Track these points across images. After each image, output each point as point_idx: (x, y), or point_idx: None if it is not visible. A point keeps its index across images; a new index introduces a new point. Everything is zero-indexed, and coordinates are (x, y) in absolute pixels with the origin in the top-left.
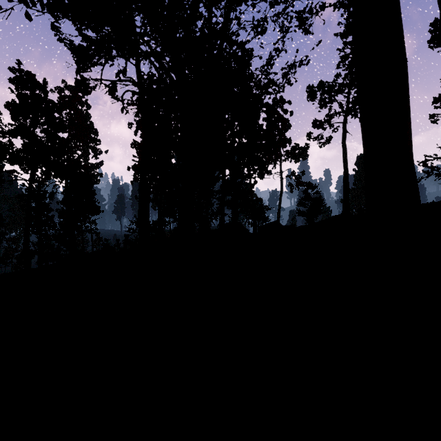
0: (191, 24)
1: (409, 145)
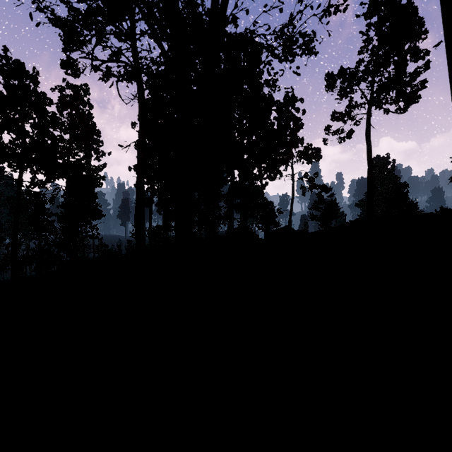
0: None
1: None
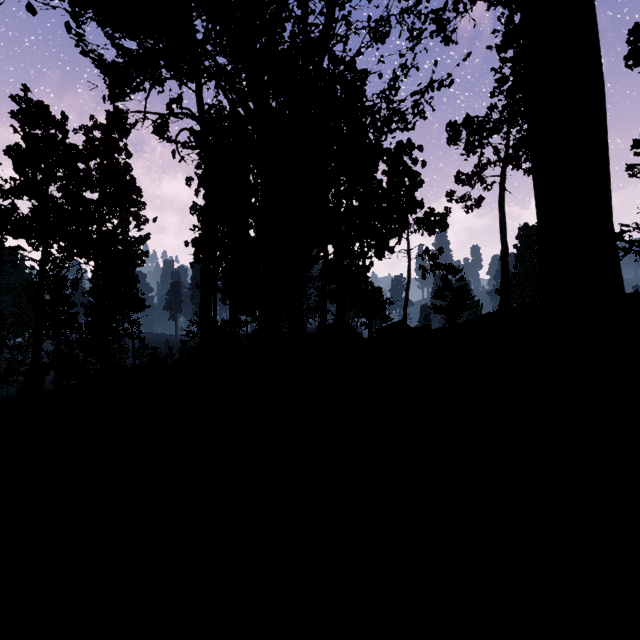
0: (277, 26)
1: (608, 204)
